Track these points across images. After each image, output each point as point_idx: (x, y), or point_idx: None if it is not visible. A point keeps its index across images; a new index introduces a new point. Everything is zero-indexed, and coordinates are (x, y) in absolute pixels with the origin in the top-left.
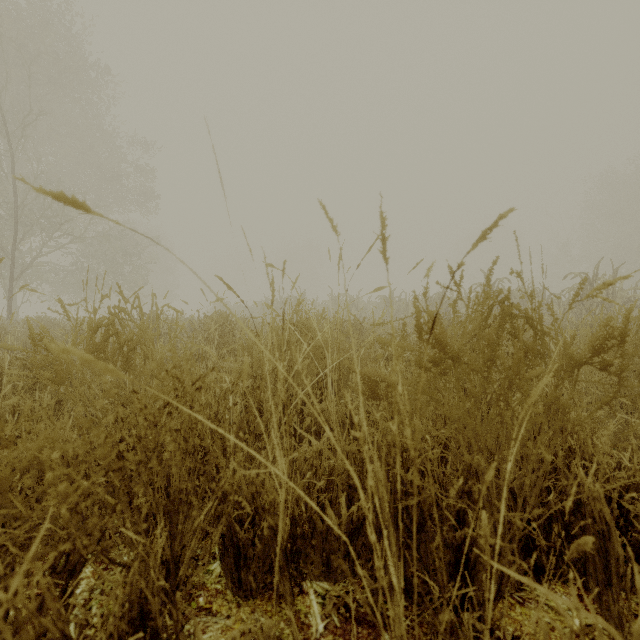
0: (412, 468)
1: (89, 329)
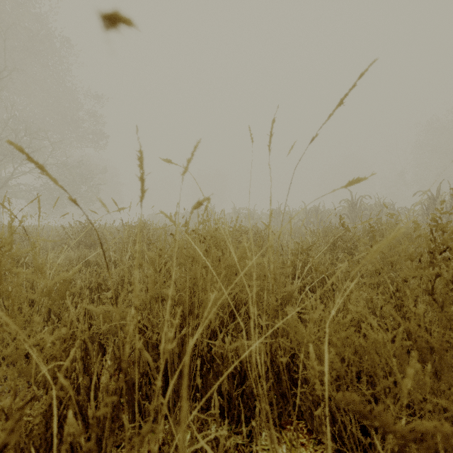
0: None
1: None
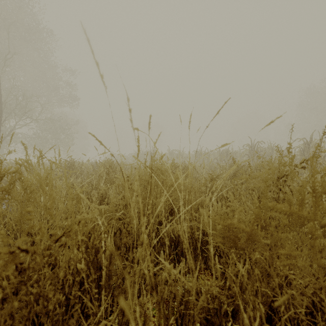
0: (279, 324)
1: None
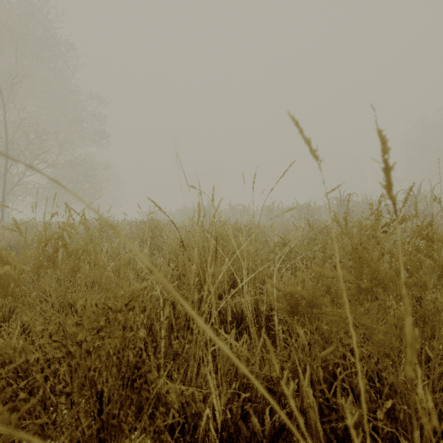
0: (335, 384)
1: (39, 243)
